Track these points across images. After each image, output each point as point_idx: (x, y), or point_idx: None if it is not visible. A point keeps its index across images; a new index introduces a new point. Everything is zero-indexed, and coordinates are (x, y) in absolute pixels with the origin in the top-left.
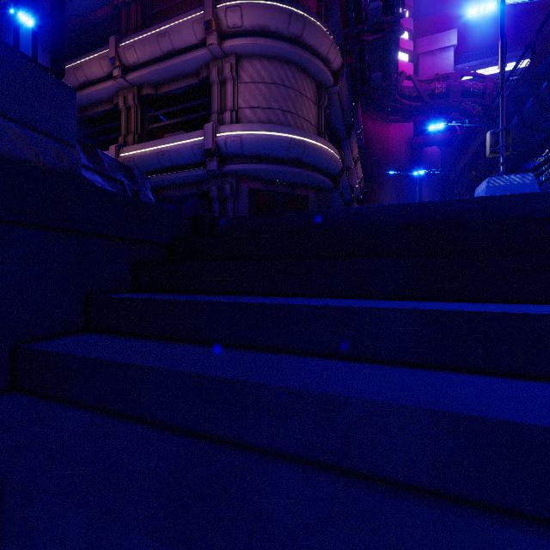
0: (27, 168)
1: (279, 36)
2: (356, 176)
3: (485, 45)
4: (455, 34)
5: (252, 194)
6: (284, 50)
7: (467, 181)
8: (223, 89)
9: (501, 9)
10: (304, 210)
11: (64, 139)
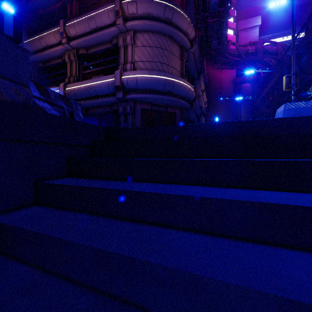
0: None
1: (159, 19)
2: (203, 100)
3: (276, 25)
4: (260, 19)
5: (143, 112)
6: (162, 27)
7: (267, 103)
8: (125, 50)
9: (292, 2)
10: (173, 121)
11: (21, 82)
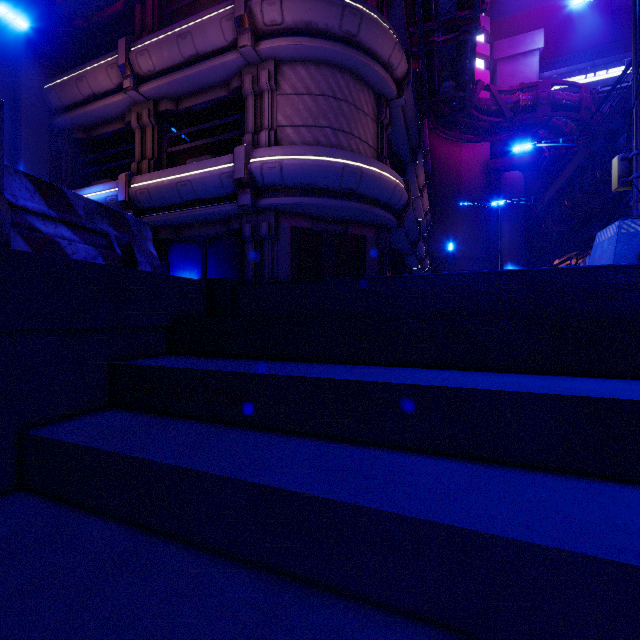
0: None
1: (329, 35)
2: (421, 207)
3: (576, 49)
4: (541, 35)
5: (295, 234)
6: (336, 53)
7: (557, 213)
8: (258, 103)
9: None
10: (360, 254)
11: None
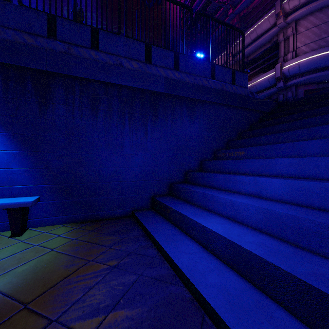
0: (241, 95)
1: None
2: None
3: None
4: None
5: (306, 93)
6: None
7: None
8: (286, 43)
9: None
10: None
11: (245, 87)
